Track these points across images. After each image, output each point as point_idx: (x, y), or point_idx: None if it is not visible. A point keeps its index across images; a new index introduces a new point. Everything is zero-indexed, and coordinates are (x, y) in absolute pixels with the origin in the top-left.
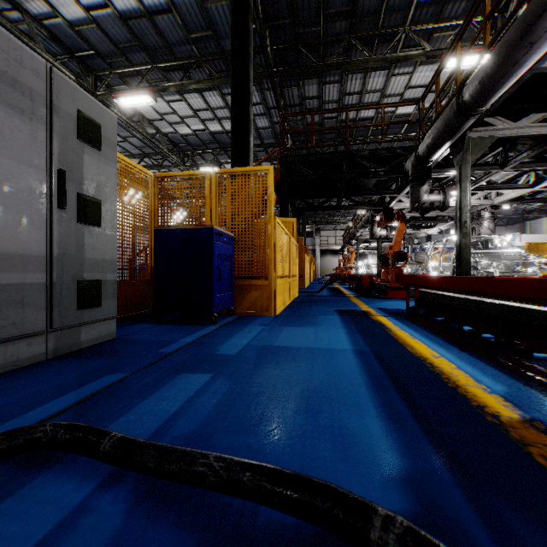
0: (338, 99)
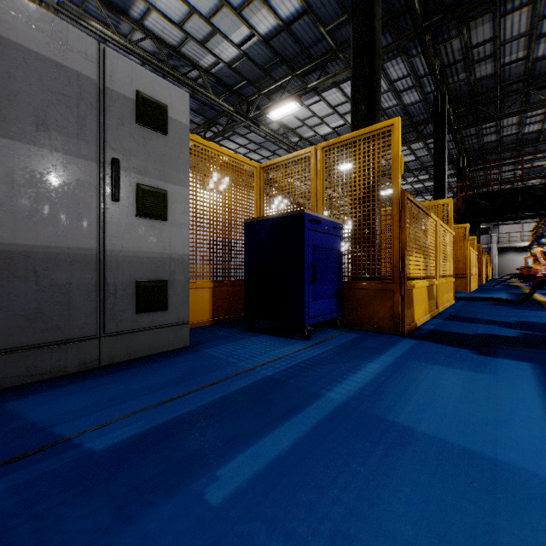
0: (518, 122)
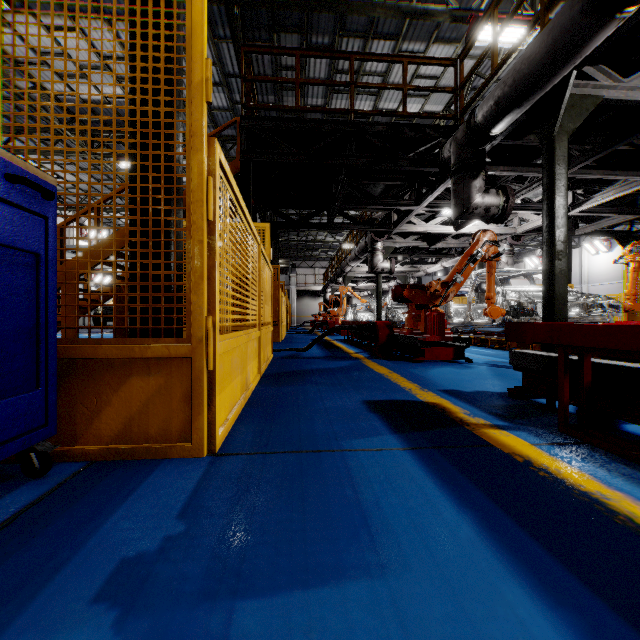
0: (327, 78)
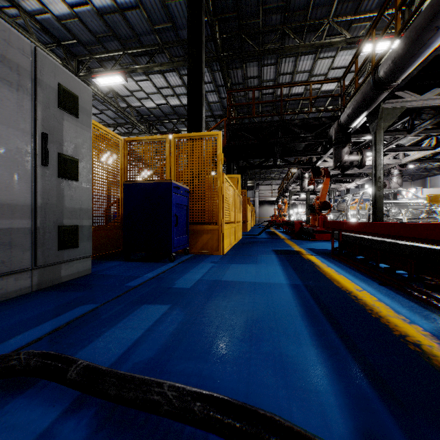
0: (274, 78)
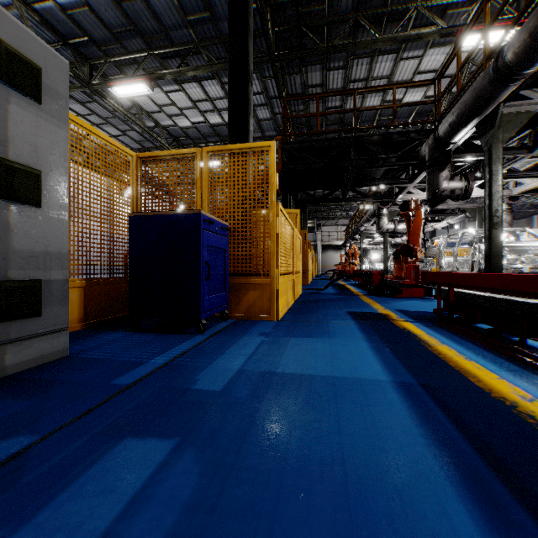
0: (343, 87)
